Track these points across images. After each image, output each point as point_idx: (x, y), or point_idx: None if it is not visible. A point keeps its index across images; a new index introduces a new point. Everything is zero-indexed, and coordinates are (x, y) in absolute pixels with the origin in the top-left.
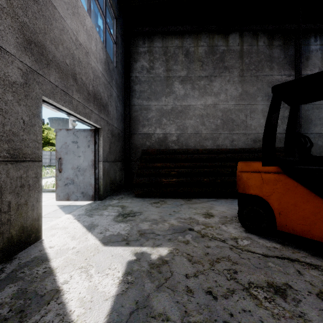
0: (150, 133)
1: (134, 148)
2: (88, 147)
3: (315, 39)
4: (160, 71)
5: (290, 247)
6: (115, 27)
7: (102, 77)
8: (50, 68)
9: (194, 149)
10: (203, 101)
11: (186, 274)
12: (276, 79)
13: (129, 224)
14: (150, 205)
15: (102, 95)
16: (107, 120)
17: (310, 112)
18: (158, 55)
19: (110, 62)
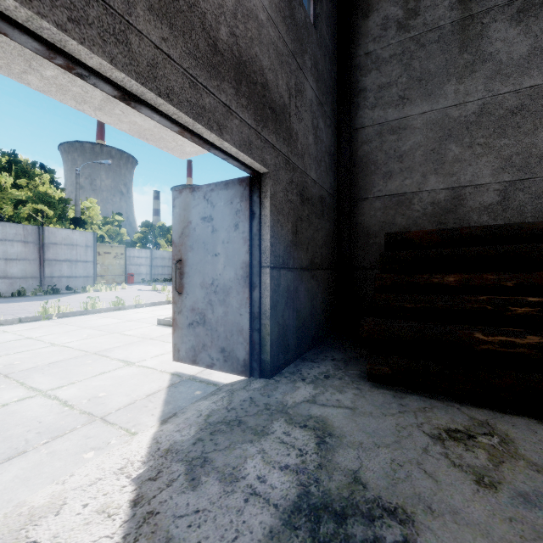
0: (408, 192)
1: (362, 236)
2: (234, 229)
3: None
4: (438, 14)
5: None
6: None
7: (270, 28)
8: None
9: None
10: None
11: None
12: None
13: None
14: (438, 448)
15: (268, 77)
16: (286, 155)
17: None
18: None
19: (297, 3)
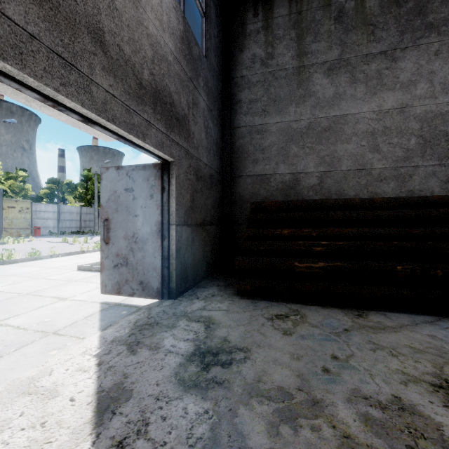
0: (267, 174)
1: (239, 202)
2: (150, 198)
3: None
4: (285, 60)
5: None
6: None
7: (175, 65)
8: None
9: (362, 199)
10: (376, 104)
11: None
12: None
13: (210, 405)
14: (269, 323)
15: (174, 97)
16: (186, 148)
17: None
18: (281, 30)
19: (194, 43)
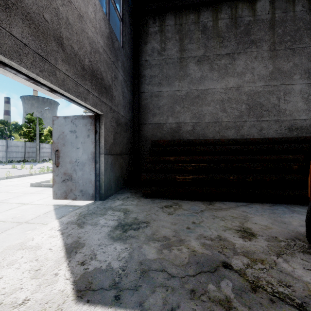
0: (161, 123)
1: (144, 140)
2: (87, 137)
3: None
4: (172, 53)
5: None
6: (121, 2)
7: (104, 54)
8: (12, 16)
9: (215, 139)
10: (224, 84)
11: None
12: None
13: (128, 245)
14: (161, 210)
15: (103, 74)
16: (110, 106)
17: None
18: (170, 34)
19: (115, 40)
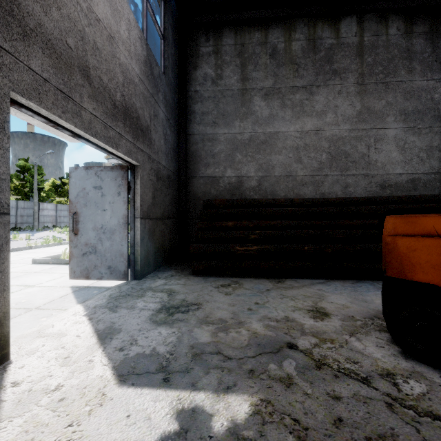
0: (217, 176)
1: (193, 199)
2: (117, 195)
3: None
4: (232, 82)
5: None
6: (163, 12)
7: (140, 85)
8: (31, 45)
9: (286, 199)
10: (299, 126)
11: None
12: (419, 88)
13: (176, 329)
14: (216, 289)
15: (139, 112)
16: (148, 154)
17: None
18: (229, 57)
19: (155, 64)
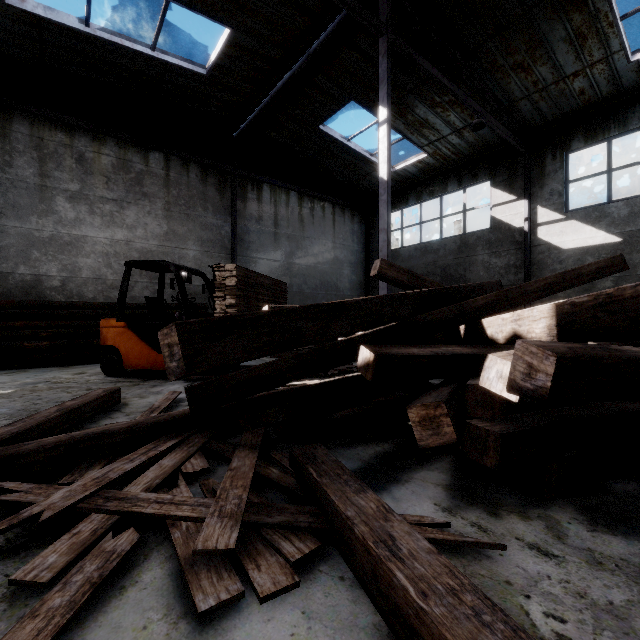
0: (5, 272)
1: None
2: None
3: (252, 187)
4: (26, 174)
5: (131, 378)
6: None
7: None
8: None
9: (85, 303)
10: (110, 234)
11: (24, 394)
12: (212, 223)
13: None
14: None
15: None
16: None
17: (248, 266)
18: (22, 146)
19: None
